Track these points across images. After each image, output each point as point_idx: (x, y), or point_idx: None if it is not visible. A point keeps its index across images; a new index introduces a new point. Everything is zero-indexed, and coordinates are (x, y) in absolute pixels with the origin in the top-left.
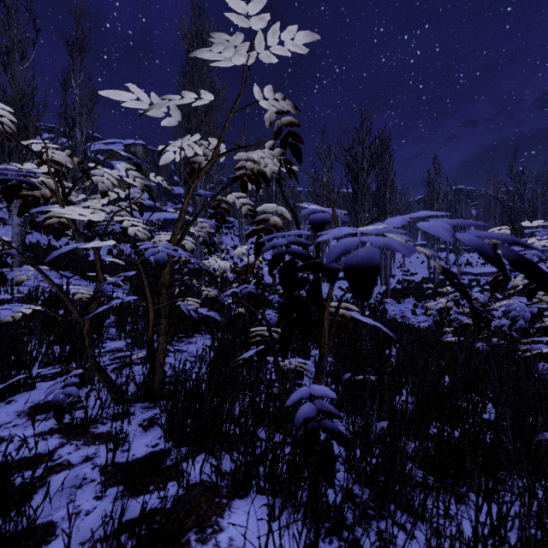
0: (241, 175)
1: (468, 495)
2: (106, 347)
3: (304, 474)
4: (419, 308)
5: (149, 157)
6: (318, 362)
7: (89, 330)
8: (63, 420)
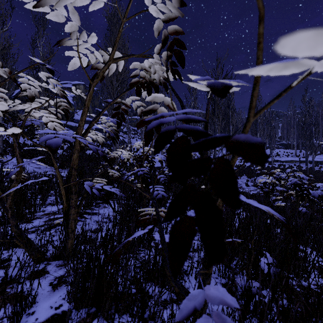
0: (136, 82)
1: None
2: (46, 210)
3: None
4: (249, 182)
5: (87, 91)
6: None
7: (11, 204)
8: None
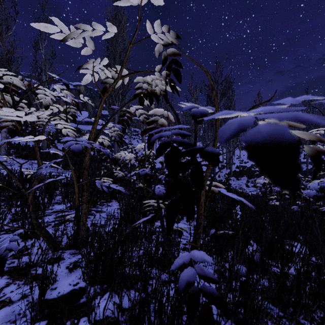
0: (139, 93)
1: (305, 323)
2: (54, 208)
3: (184, 310)
4: (250, 183)
5: (88, 92)
6: (195, 229)
7: (32, 200)
8: (13, 264)
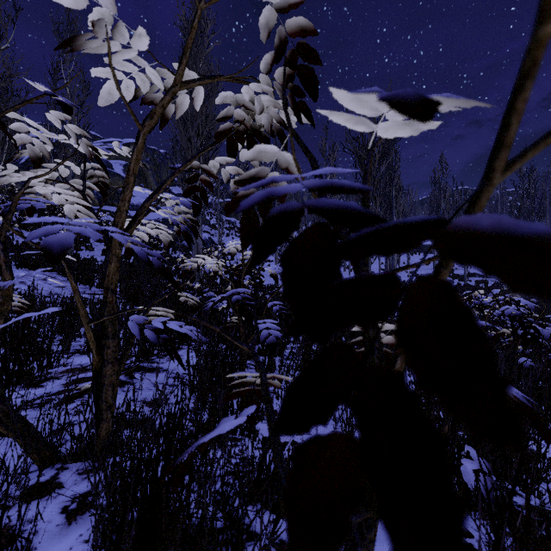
0: (227, 131)
1: None
2: (70, 363)
3: None
4: None
5: (149, 156)
6: None
7: None
8: None
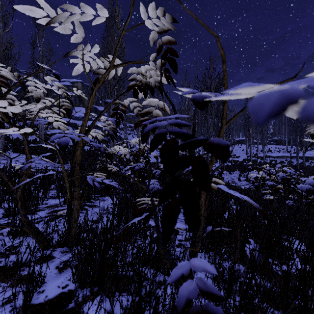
0: (133, 85)
1: None
2: (48, 203)
3: None
4: (242, 177)
5: (85, 89)
6: (194, 231)
7: (21, 196)
8: (0, 264)
